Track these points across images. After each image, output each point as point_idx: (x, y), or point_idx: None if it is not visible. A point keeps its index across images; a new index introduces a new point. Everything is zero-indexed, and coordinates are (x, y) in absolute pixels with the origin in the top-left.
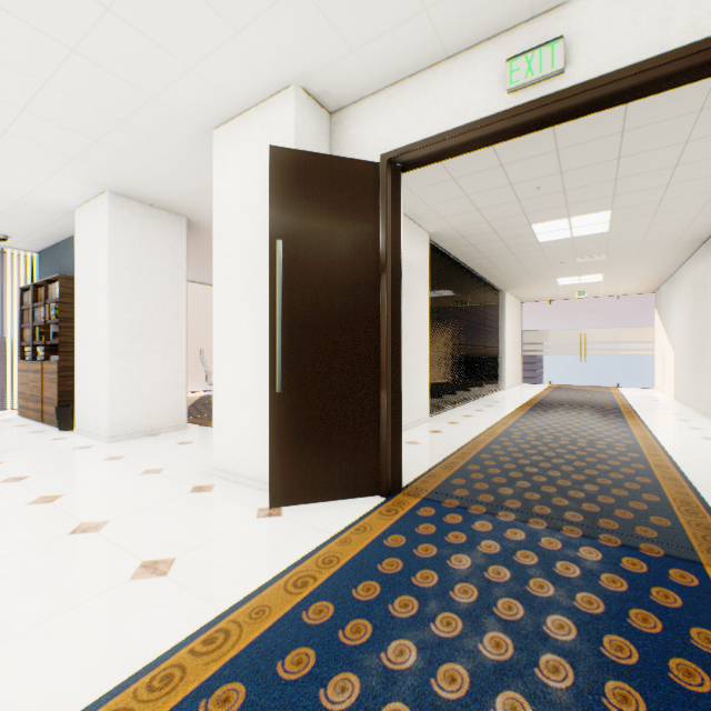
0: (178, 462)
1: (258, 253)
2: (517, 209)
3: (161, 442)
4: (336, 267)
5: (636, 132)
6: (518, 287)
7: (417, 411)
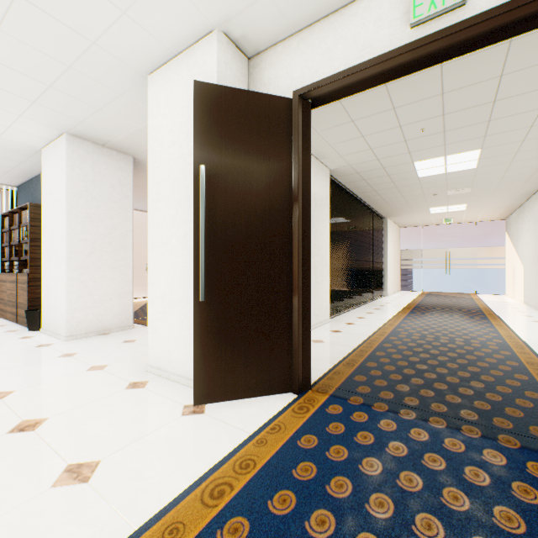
0: (120, 359)
1: (185, 180)
2: (403, 148)
3: (110, 340)
4: (253, 190)
5: (512, 76)
6: (398, 215)
7: (320, 314)
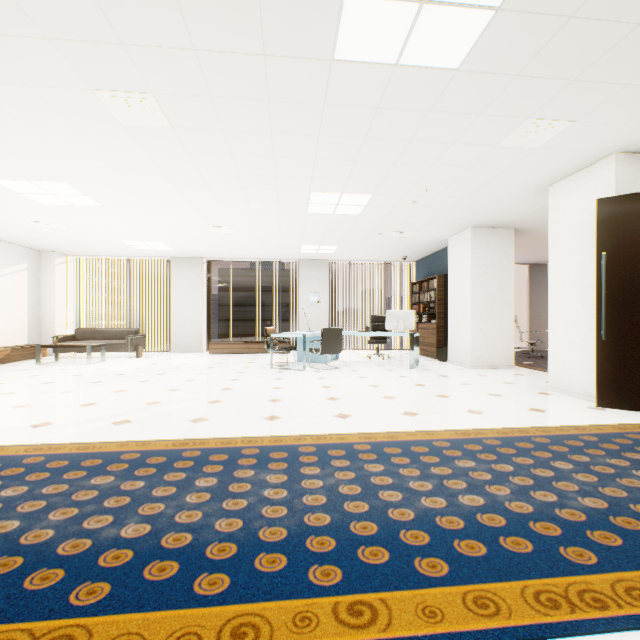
0: (521, 382)
1: (583, 258)
2: None
3: (502, 372)
4: None
5: None
6: None
7: None
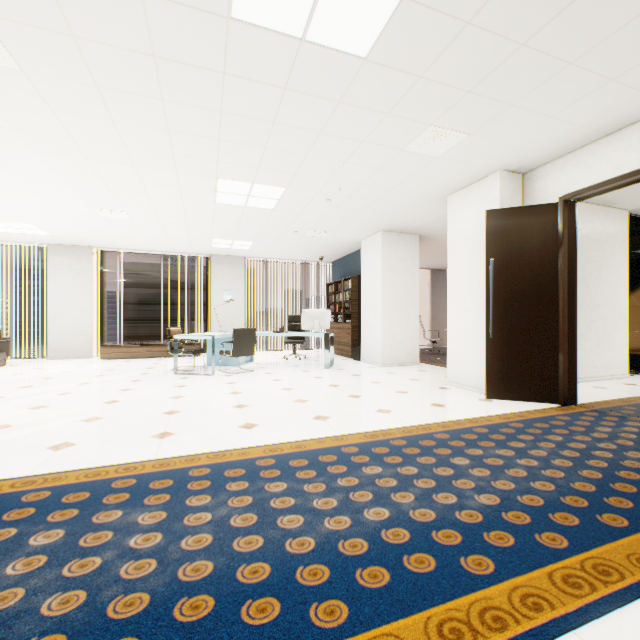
0: (424, 378)
1: (475, 263)
2: None
3: (409, 369)
4: (526, 269)
5: None
6: None
7: (611, 367)
